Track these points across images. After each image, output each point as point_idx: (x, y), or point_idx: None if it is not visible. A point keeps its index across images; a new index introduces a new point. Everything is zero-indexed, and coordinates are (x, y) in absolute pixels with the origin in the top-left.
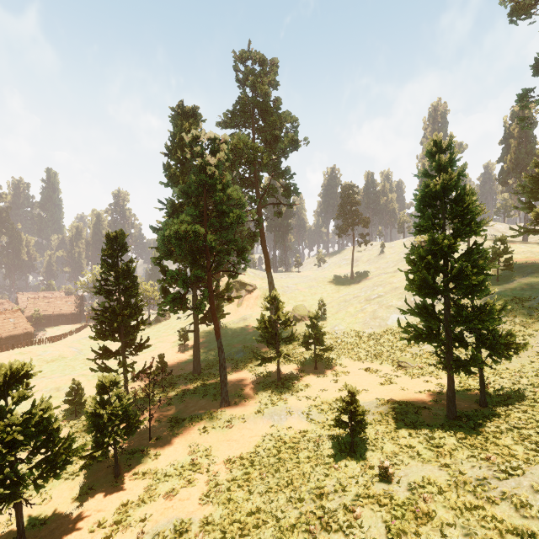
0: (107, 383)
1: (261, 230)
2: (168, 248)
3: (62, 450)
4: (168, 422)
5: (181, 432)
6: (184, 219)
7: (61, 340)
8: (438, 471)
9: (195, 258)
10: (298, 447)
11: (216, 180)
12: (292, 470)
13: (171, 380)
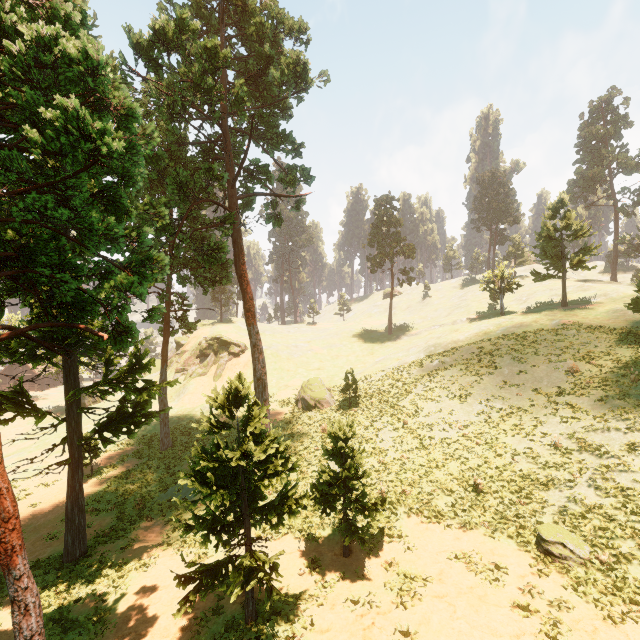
0: None
1: (236, 242)
2: None
3: None
4: None
5: None
6: None
7: None
8: None
9: None
10: None
11: (5, 3)
12: None
13: None
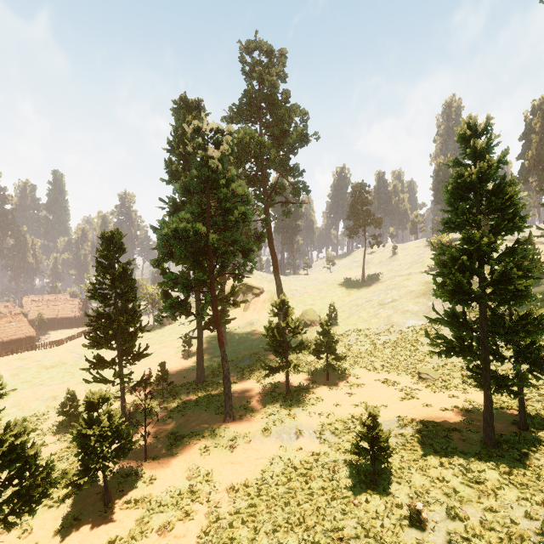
0: (95, 400)
1: (268, 230)
2: (166, 248)
3: (38, 481)
4: (167, 439)
5: (180, 452)
6: (184, 217)
7: (63, 345)
8: (483, 516)
9: (197, 260)
10: (311, 474)
11: (219, 175)
12: (304, 503)
13: (173, 389)
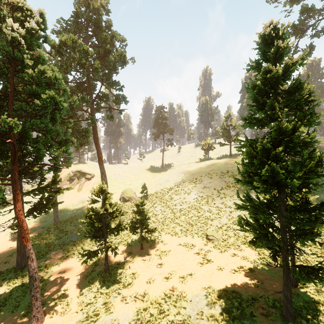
0: None
1: (94, 128)
2: None
3: None
4: None
5: None
6: None
7: None
8: None
9: (1, 149)
10: None
11: (23, 54)
12: None
13: None
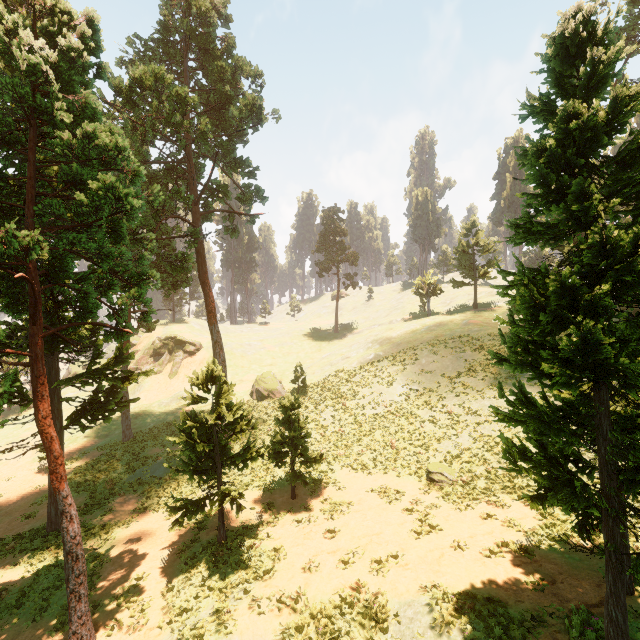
0: None
1: (199, 252)
2: None
3: None
4: None
5: None
6: None
7: None
8: None
9: (13, 294)
10: None
11: (54, 100)
12: None
13: None
